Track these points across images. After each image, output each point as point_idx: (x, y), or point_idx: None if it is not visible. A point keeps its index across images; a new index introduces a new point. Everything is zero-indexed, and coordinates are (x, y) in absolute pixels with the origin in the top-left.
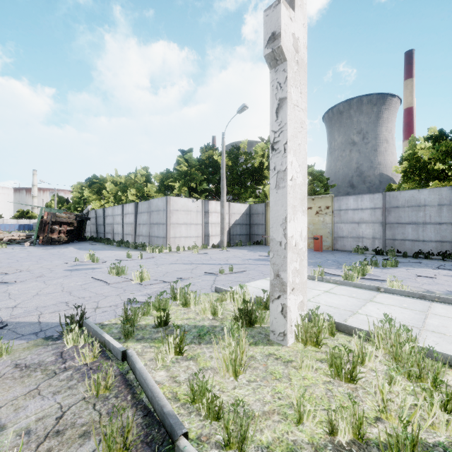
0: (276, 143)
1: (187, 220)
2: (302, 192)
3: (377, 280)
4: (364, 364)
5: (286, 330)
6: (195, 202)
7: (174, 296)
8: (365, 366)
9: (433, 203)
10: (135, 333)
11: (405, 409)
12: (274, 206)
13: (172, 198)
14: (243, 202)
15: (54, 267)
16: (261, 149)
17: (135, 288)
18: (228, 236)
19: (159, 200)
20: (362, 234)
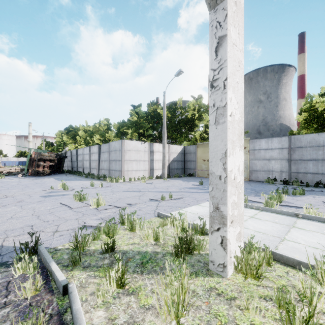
0: (215, 80)
1: (137, 158)
2: (240, 128)
3: (292, 206)
4: (311, 305)
5: (226, 262)
6: (143, 144)
7: (123, 221)
8: (313, 307)
9: None
10: (83, 260)
11: None
12: (213, 141)
13: (126, 141)
14: (179, 144)
15: (34, 193)
16: (193, 105)
17: (92, 212)
18: (168, 169)
19: (116, 143)
20: (272, 168)
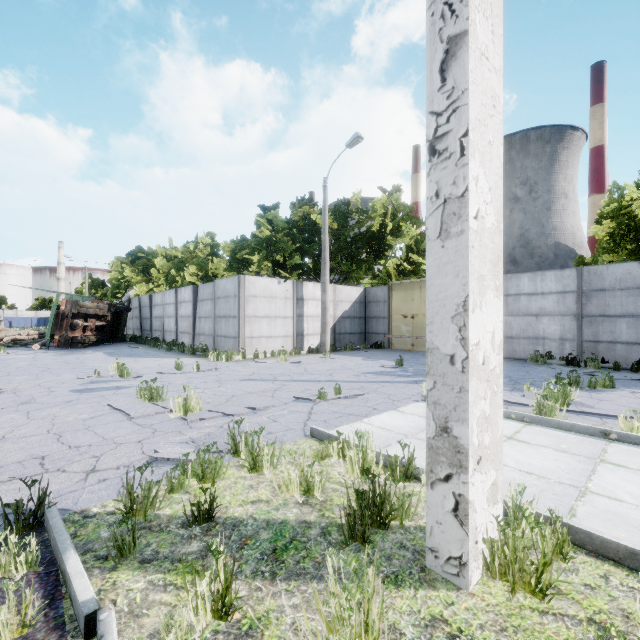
0: (441, 137)
1: (270, 311)
2: (495, 247)
3: (593, 413)
4: None
5: (466, 556)
6: (283, 284)
7: (236, 447)
8: None
9: None
10: (142, 542)
11: None
12: (436, 277)
13: (248, 278)
14: (355, 284)
15: (58, 385)
16: (382, 205)
17: (174, 427)
18: (332, 335)
19: (228, 282)
20: (543, 332)
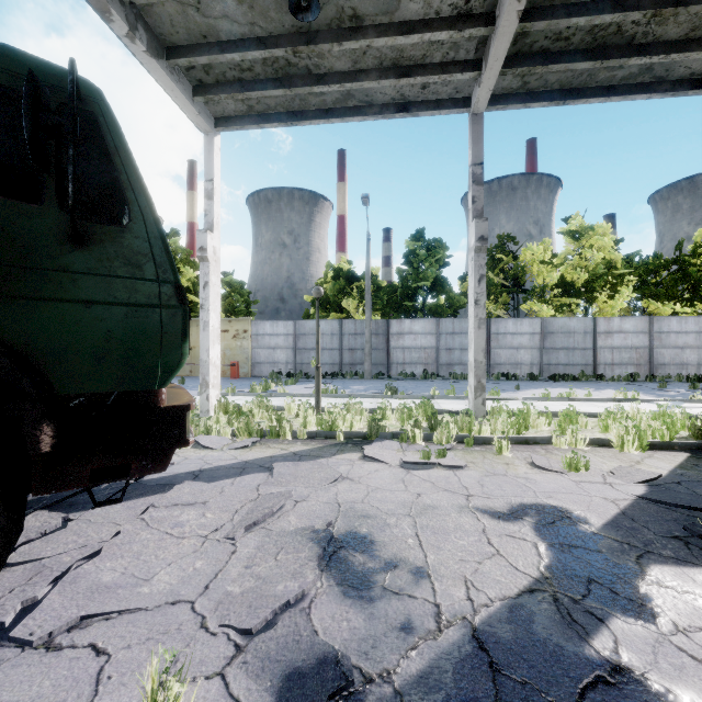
0: (204, 305)
1: None
2: (218, 332)
3: (275, 391)
4: None
5: (210, 408)
6: None
7: None
8: None
9: (328, 333)
10: None
11: (254, 414)
12: (202, 340)
13: None
14: None
15: None
16: None
17: None
18: None
19: None
20: (278, 359)
